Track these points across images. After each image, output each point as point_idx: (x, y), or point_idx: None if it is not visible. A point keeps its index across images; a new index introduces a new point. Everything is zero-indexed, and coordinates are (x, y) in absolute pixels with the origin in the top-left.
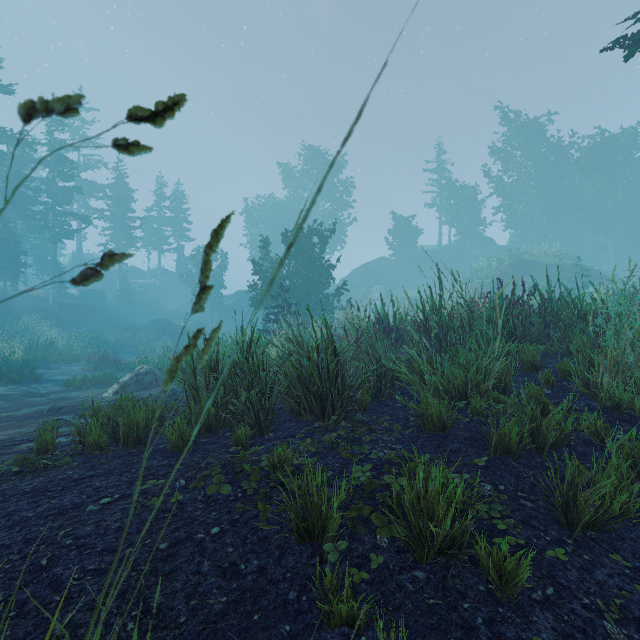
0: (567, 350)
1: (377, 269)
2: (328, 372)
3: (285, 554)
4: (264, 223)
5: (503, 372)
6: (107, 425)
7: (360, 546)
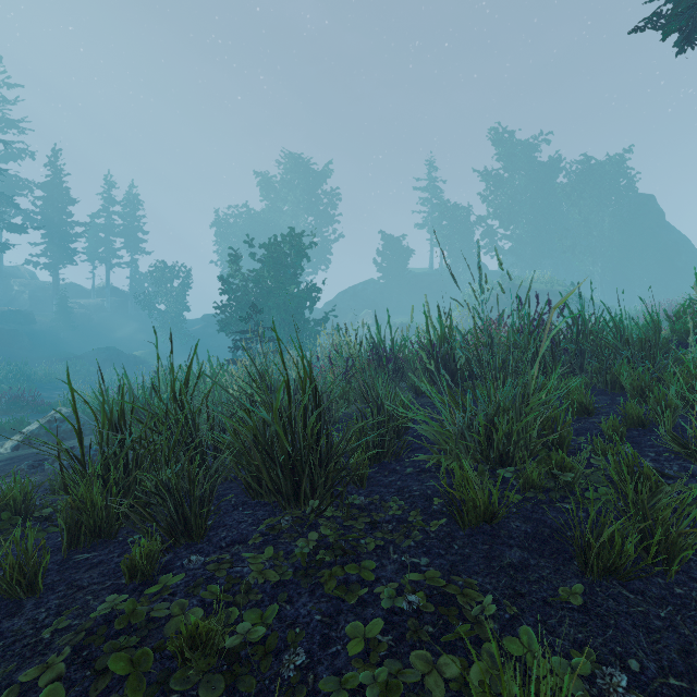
0: (610, 384)
1: (365, 292)
2: (305, 427)
3: None
4: (237, 237)
5: (557, 420)
6: None
7: None
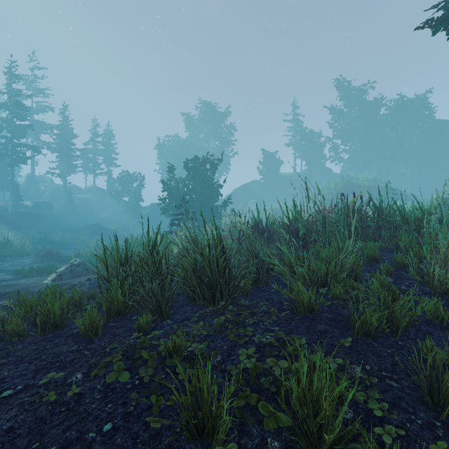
0: (395, 246)
1: (252, 188)
2: (217, 265)
3: None
4: (171, 155)
5: (354, 264)
6: (29, 313)
7: (249, 441)
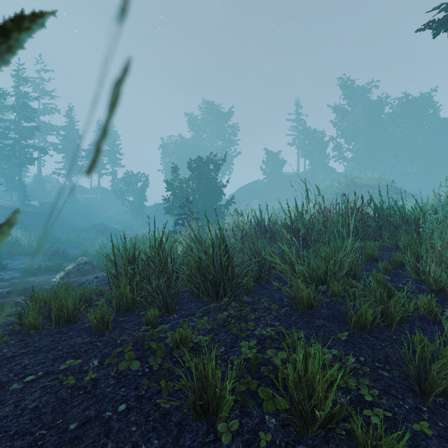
0: (395, 245)
1: (255, 188)
2: (221, 264)
3: (183, 432)
4: (175, 155)
5: (353, 263)
6: (43, 308)
7: (249, 420)
